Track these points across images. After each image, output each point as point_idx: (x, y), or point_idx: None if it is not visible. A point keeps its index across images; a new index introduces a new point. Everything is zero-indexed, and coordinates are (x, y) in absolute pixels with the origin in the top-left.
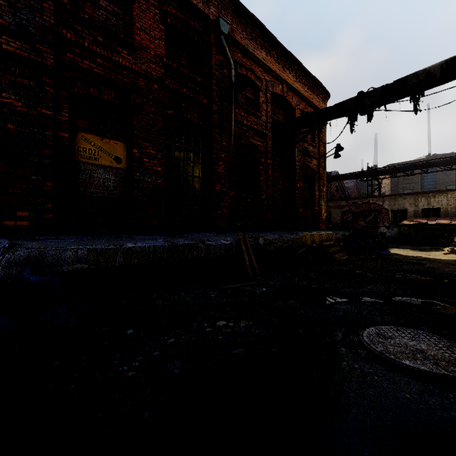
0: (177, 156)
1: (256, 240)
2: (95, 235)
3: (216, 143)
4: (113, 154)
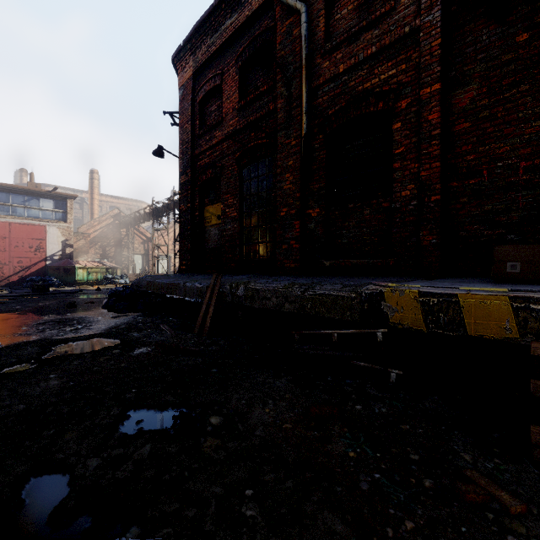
0: (253, 192)
1: (236, 288)
2: (199, 274)
3: (281, 152)
4: (217, 214)
